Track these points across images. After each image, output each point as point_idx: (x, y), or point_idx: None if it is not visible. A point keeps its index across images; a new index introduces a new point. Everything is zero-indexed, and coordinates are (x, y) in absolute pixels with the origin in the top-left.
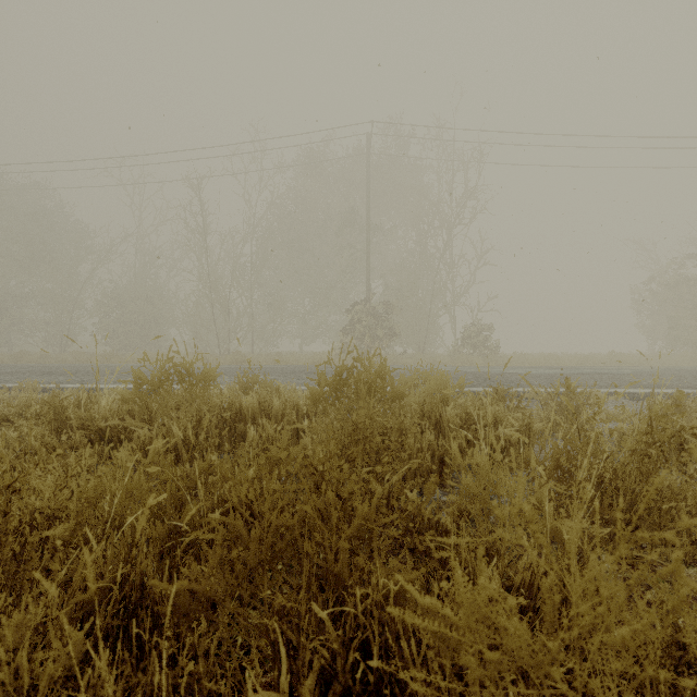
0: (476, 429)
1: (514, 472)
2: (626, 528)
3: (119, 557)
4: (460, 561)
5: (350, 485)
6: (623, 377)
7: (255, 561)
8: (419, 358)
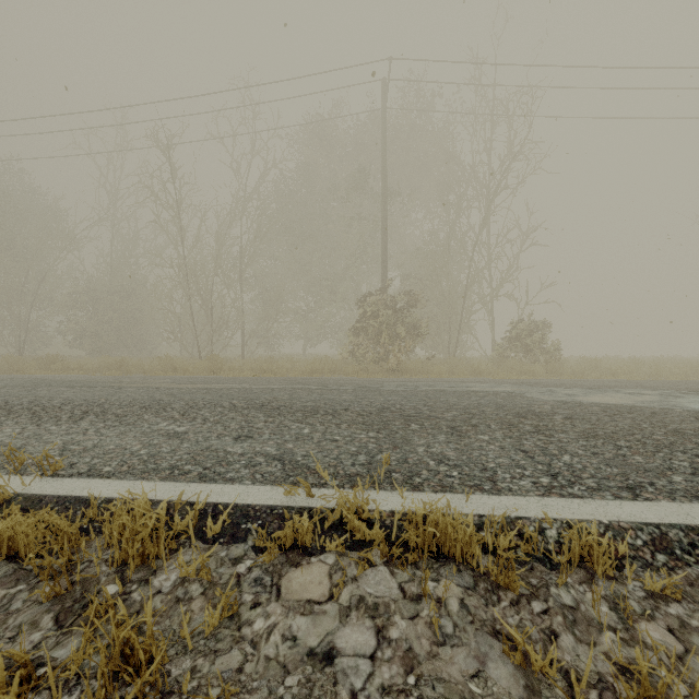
0: None
1: None
2: None
3: None
4: None
5: None
6: None
7: None
8: (453, 365)
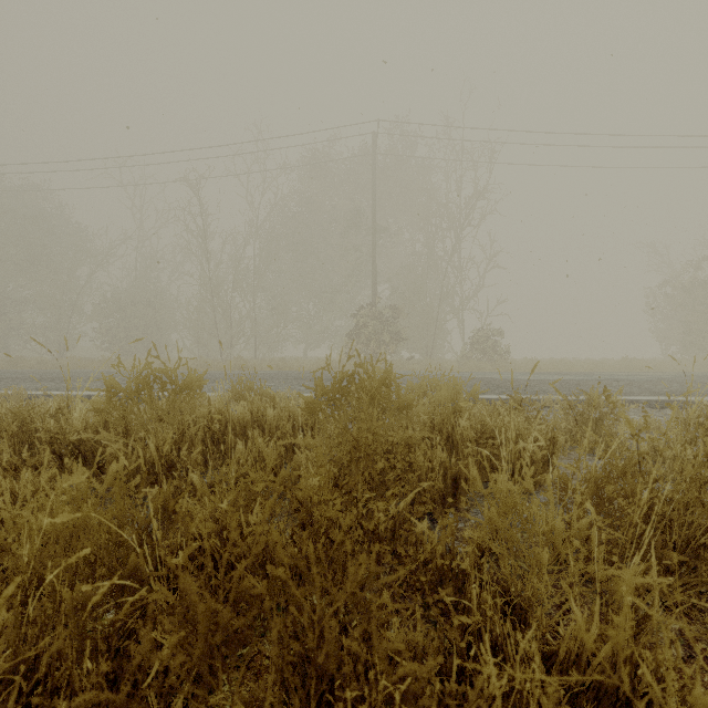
0: (493, 443)
1: (552, 506)
2: (681, 568)
3: (34, 627)
4: (483, 619)
5: (341, 533)
6: (642, 383)
7: (205, 648)
8: (427, 364)
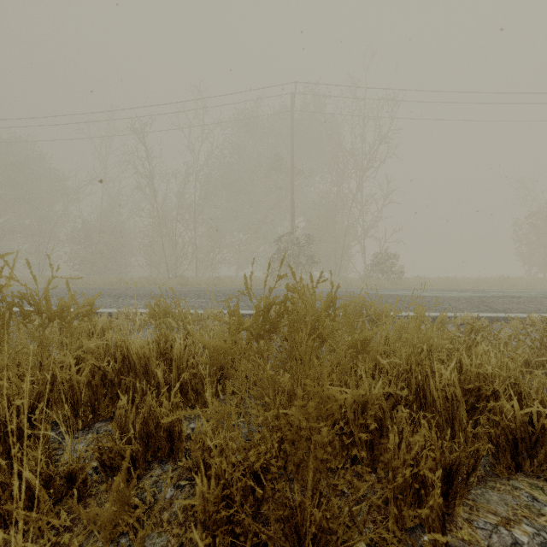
0: (478, 397)
1: None
2: None
3: None
4: None
5: None
6: (541, 300)
7: None
8: (336, 282)
